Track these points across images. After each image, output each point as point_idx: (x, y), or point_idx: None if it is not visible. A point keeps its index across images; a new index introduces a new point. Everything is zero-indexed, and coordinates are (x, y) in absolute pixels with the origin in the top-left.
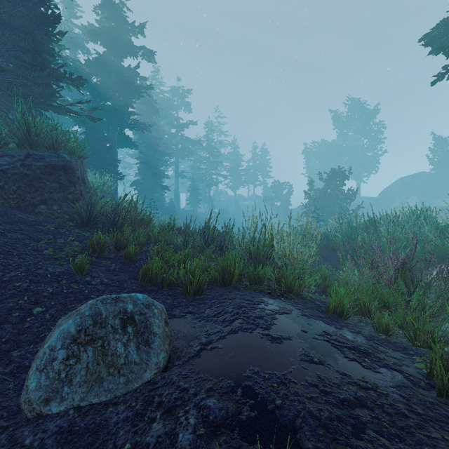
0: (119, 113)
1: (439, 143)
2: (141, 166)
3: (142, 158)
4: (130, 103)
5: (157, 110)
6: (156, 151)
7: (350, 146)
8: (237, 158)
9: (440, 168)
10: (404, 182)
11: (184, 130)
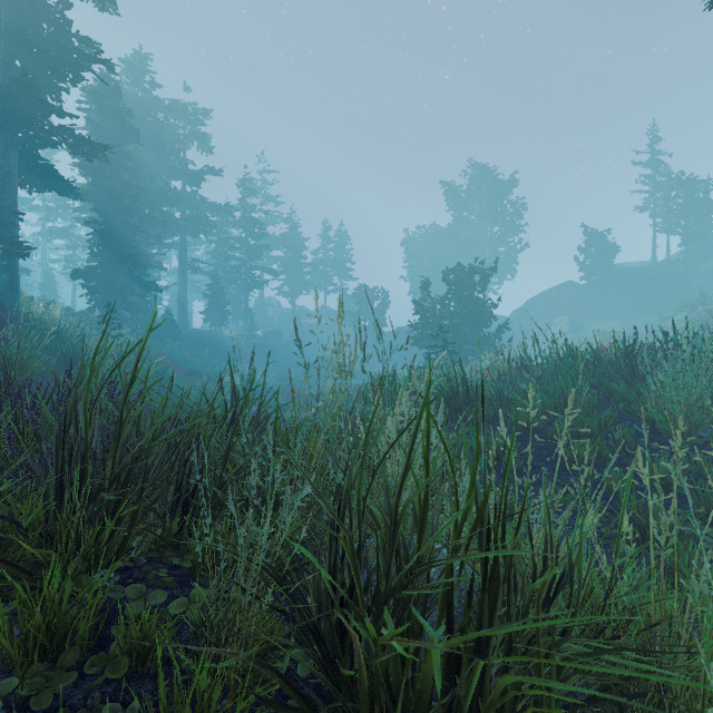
0: (12, 97)
1: (594, 239)
2: (95, 239)
3: (98, 222)
4: (53, 90)
5: (135, 132)
6: (131, 212)
7: (474, 236)
8: (297, 243)
9: (596, 276)
10: (548, 294)
11: (198, 183)
